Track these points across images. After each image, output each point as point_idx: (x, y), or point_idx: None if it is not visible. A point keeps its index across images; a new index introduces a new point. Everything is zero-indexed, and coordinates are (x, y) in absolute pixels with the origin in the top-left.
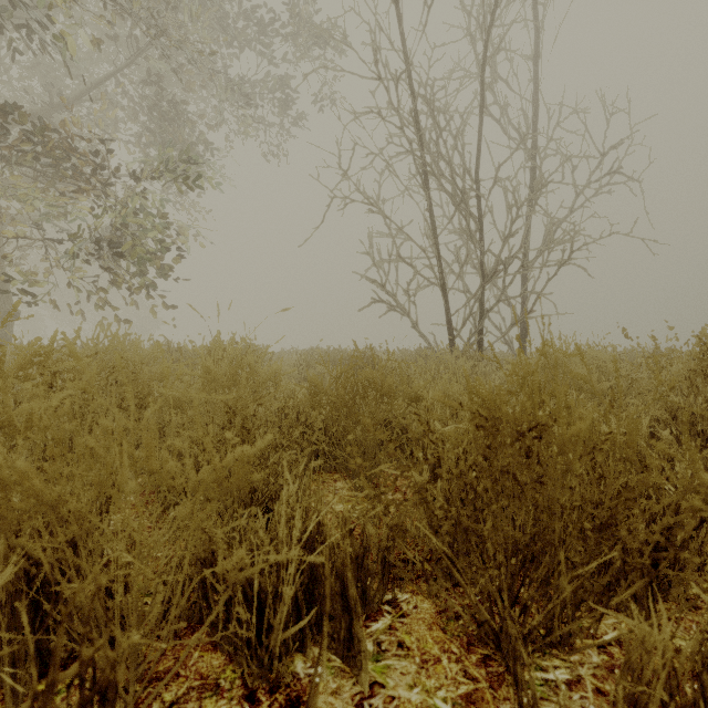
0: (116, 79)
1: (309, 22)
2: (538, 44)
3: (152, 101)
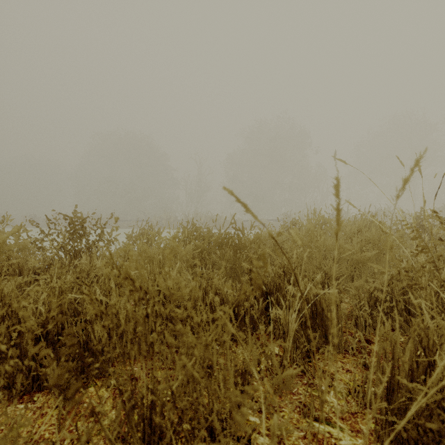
0: None
1: None
2: None
3: None
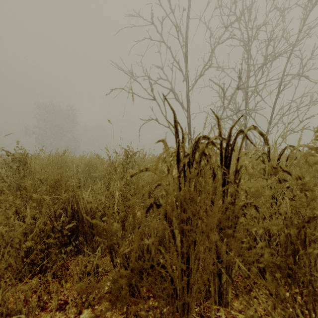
0: None
1: None
2: None
3: None
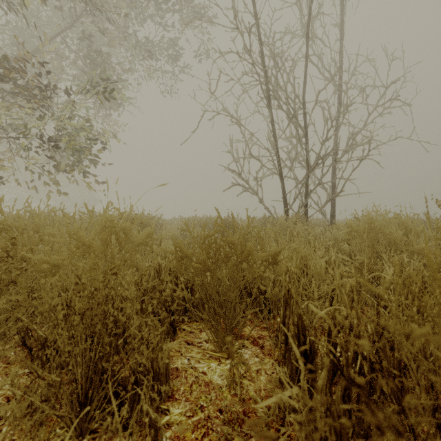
0: (62, 37)
1: (190, 2)
2: (343, 13)
3: (87, 53)
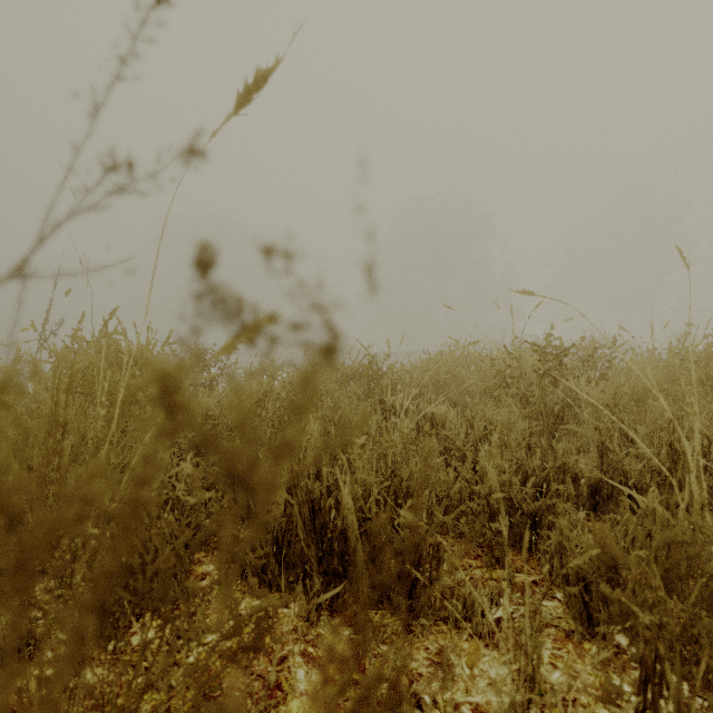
0: None
1: None
2: None
3: None
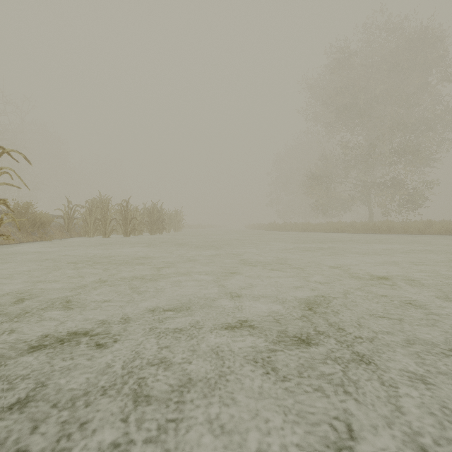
0: None
1: None
2: None
3: None
